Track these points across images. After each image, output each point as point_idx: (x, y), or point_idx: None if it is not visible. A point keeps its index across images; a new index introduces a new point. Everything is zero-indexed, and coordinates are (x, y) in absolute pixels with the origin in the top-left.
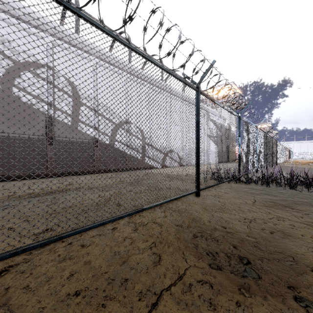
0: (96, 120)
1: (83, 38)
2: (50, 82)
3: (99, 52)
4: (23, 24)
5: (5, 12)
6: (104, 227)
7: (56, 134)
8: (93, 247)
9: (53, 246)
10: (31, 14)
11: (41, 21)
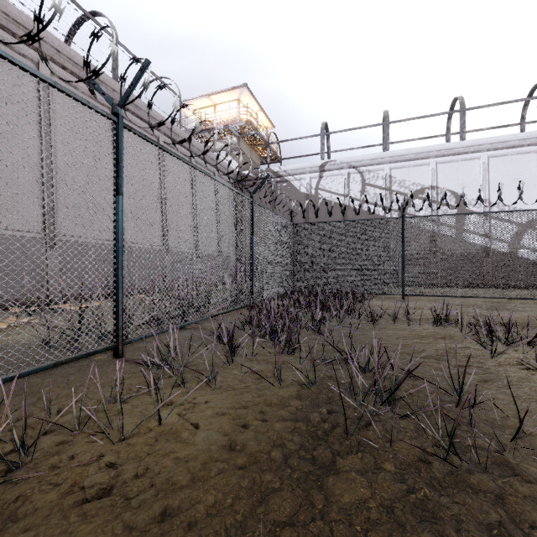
0: (487, 226)
1: (468, 141)
2: (433, 201)
3: (491, 143)
4: (412, 162)
5: (401, 161)
6: (447, 300)
7: (440, 247)
8: (437, 301)
9: (424, 299)
10: (418, 151)
11: (426, 151)
